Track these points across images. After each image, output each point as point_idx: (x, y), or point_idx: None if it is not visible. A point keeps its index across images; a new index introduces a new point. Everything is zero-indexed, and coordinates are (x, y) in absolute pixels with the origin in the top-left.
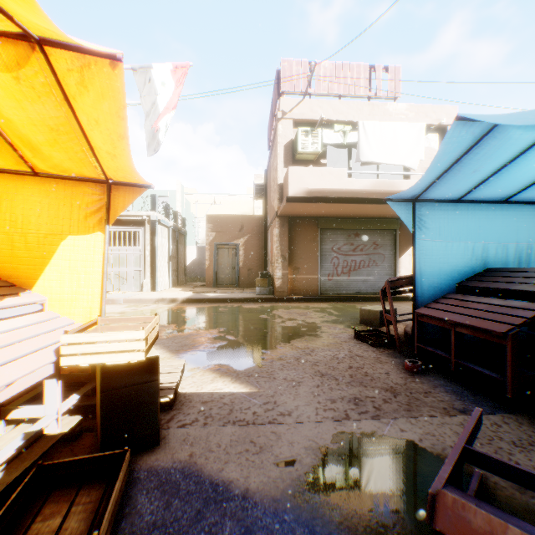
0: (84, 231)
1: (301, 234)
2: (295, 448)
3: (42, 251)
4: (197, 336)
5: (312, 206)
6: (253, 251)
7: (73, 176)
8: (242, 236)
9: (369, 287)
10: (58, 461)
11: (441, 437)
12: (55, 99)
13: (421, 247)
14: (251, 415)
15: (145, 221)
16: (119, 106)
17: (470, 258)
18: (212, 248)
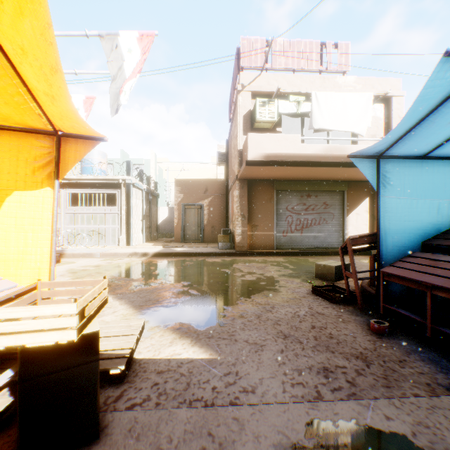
0: (31, 187)
1: (258, 195)
2: (262, 446)
3: None
4: (162, 290)
5: (269, 170)
6: (216, 210)
7: (19, 127)
8: (206, 197)
9: (320, 242)
10: None
11: (438, 430)
12: None
13: (385, 205)
14: (210, 390)
15: (121, 185)
16: (44, 25)
17: (435, 216)
18: (180, 208)
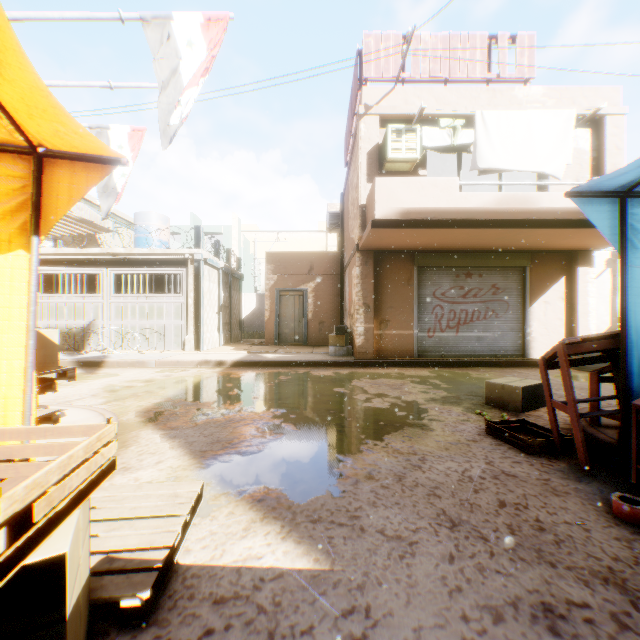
0: None
1: (390, 274)
2: None
3: None
4: (240, 423)
5: (407, 234)
6: (326, 298)
7: None
8: (311, 279)
9: (486, 347)
10: None
11: None
12: None
13: (636, 282)
14: None
15: (187, 261)
16: None
17: None
18: (273, 295)
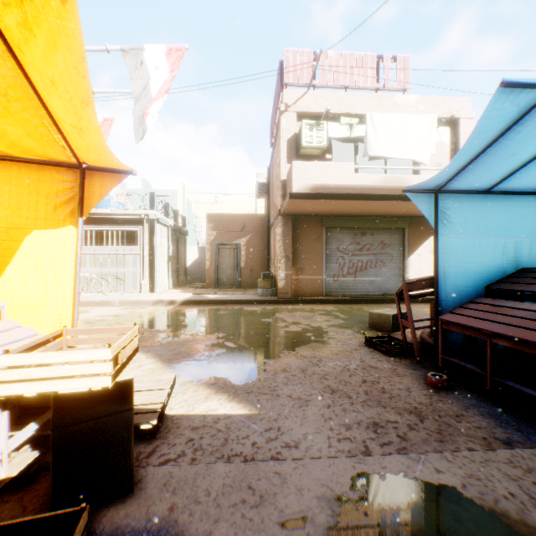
0: (52, 225)
1: (305, 233)
2: (305, 498)
3: (2, 248)
4: (193, 342)
5: (317, 203)
6: (255, 251)
7: (40, 159)
8: (243, 235)
9: (377, 288)
10: None
11: (489, 482)
12: None
13: (445, 245)
14: (249, 446)
15: (143, 220)
16: (78, 58)
17: (500, 257)
18: (213, 248)
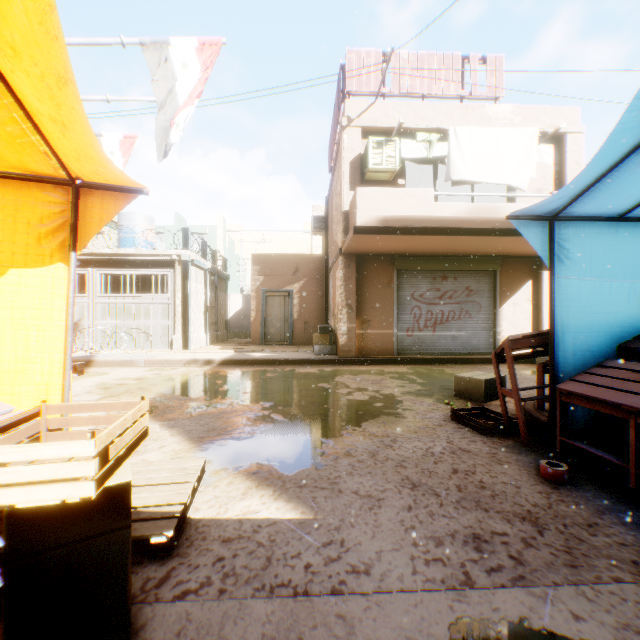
0: (35, 262)
1: (372, 277)
2: None
3: None
4: (232, 414)
5: (387, 240)
6: (311, 299)
7: (17, 173)
8: (296, 280)
9: (461, 345)
10: None
11: None
12: None
13: (563, 289)
14: (301, 570)
15: (174, 262)
16: (44, 7)
17: (637, 306)
18: (260, 296)
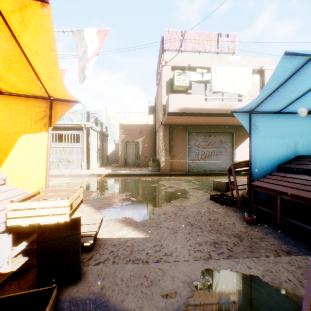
0: (34, 131)
1: (176, 135)
2: (175, 282)
3: (6, 144)
4: (112, 198)
5: (183, 118)
6: (147, 145)
7: (27, 94)
8: (141, 136)
9: (217, 167)
10: (3, 296)
11: (277, 273)
12: (5, 35)
13: (255, 142)
14: (145, 255)
15: (83, 128)
16: (51, 40)
17: (286, 149)
18: (123, 144)
